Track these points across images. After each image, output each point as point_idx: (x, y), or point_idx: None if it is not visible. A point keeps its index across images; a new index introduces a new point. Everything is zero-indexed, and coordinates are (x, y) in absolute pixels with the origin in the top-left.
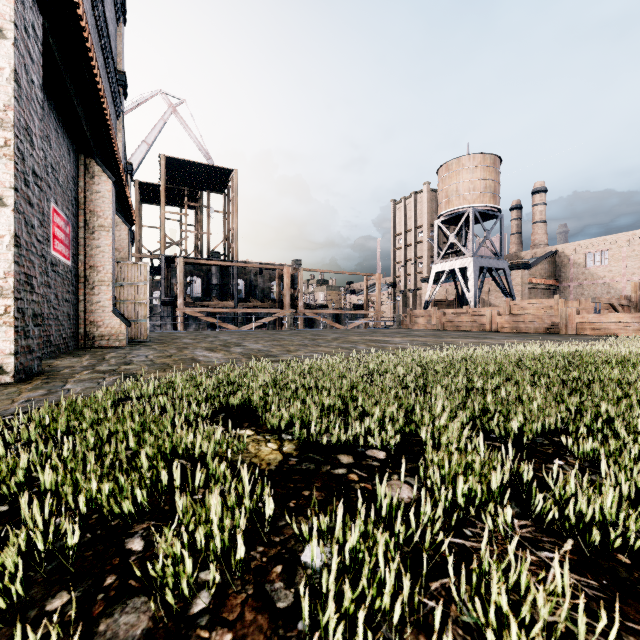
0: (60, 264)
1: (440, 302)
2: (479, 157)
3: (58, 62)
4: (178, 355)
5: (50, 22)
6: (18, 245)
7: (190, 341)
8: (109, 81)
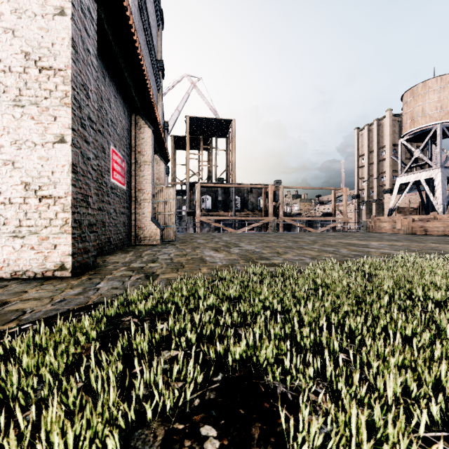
0: (117, 188)
1: (403, 209)
2: (447, 77)
3: (112, 43)
4: (191, 254)
5: (106, 14)
6: (75, 172)
7: (202, 241)
8: (152, 66)
